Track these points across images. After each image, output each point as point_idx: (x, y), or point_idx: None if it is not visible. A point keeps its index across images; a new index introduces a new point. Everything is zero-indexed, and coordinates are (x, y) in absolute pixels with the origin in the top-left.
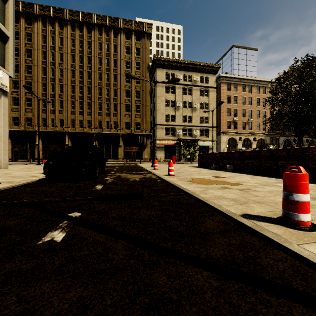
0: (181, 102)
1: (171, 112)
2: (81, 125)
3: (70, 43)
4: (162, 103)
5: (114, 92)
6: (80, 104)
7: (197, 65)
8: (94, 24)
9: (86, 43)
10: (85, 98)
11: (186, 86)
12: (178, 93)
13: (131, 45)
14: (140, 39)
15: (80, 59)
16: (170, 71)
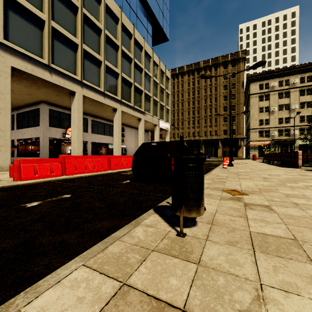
0: (276, 107)
1: (265, 117)
2: (193, 135)
3: (187, 85)
4: (255, 111)
5: (215, 110)
6: (193, 122)
7: (295, 68)
8: (201, 68)
9: (196, 82)
10: (196, 118)
11: (282, 90)
12: (273, 99)
13: (227, 72)
14: (236, 65)
15: (192, 93)
16: (263, 82)
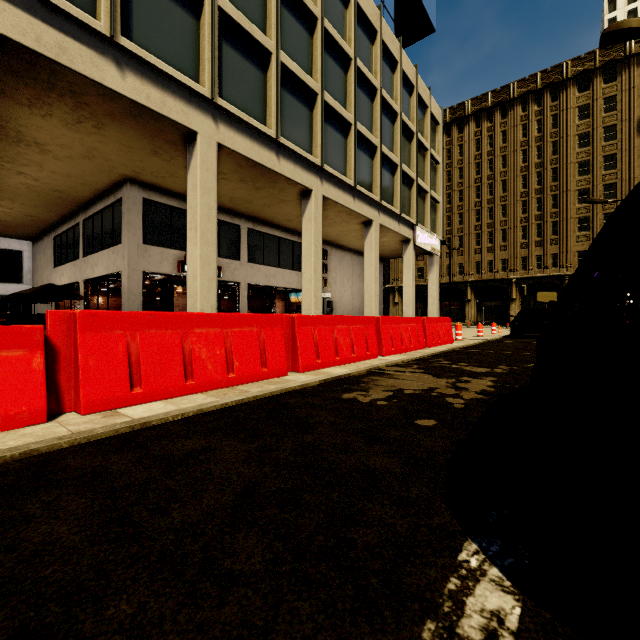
0: None
1: None
2: (490, 268)
3: (474, 147)
4: None
5: (551, 201)
6: (489, 236)
7: None
8: (512, 100)
9: (498, 136)
10: (497, 225)
11: None
12: None
13: (591, 99)
14: (617, 76)
15: (488, 165)
16: None
